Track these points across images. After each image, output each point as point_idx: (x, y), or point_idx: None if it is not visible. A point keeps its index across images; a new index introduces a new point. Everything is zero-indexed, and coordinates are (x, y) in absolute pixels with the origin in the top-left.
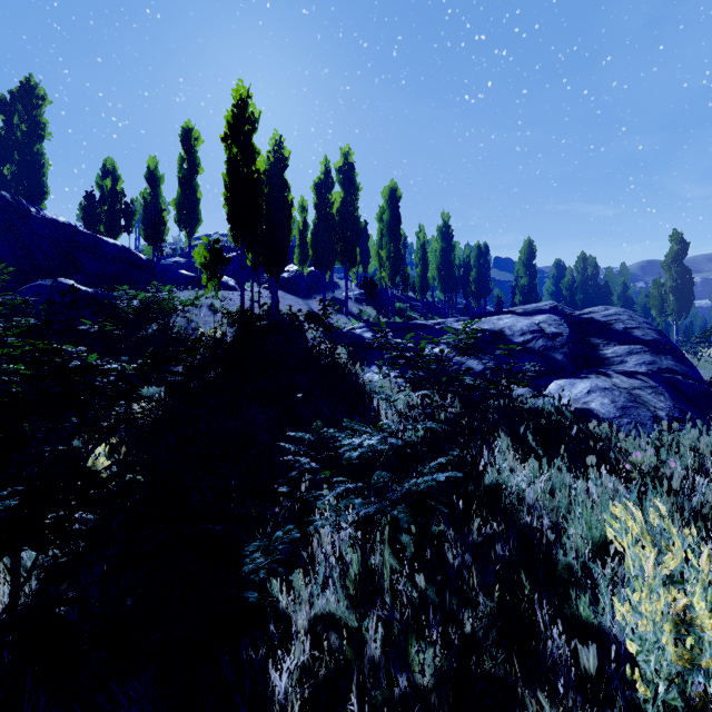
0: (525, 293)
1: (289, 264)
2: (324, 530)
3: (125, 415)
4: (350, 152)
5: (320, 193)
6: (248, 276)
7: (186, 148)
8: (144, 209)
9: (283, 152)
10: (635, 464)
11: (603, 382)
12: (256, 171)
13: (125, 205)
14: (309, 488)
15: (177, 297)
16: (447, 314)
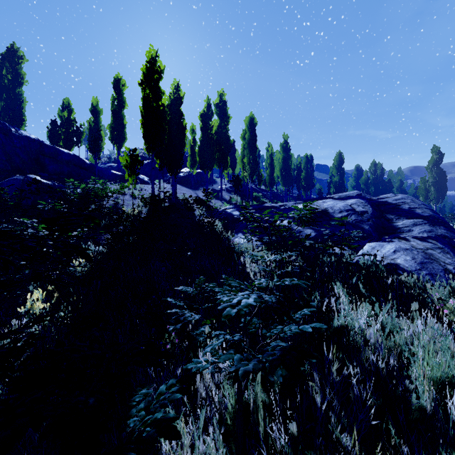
0: (337, 186)
1: (184, 167)
2: (205, 369)
3: (31, 274)
4: (224, 94)
5: (204, 120)
6: (157, 175)
7: (116, 91)
8: (89, 131)
9: (179, 93)
10: (453, 310)
11: (404, 244)
12: (162, 105)
13: (76, 128)
14: (195, 324)
15: (108, 187)
16: (286, 200)
